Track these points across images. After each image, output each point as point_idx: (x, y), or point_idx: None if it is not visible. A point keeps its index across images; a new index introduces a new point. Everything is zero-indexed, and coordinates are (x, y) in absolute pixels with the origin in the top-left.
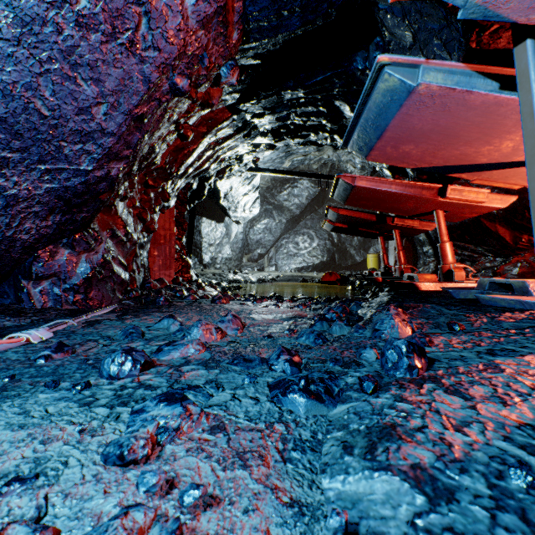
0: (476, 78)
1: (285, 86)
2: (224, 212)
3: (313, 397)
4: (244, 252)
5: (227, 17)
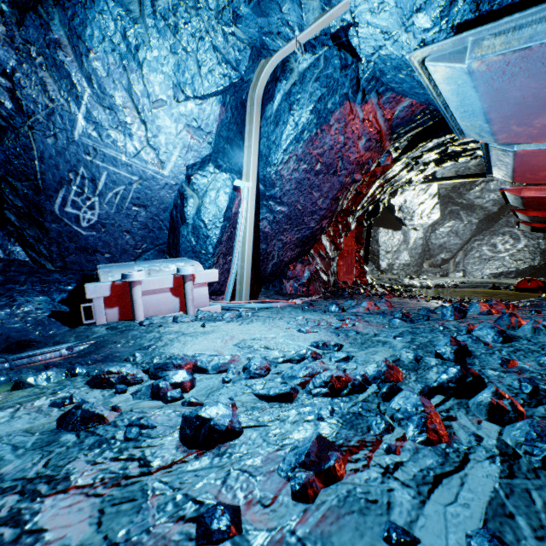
0: None
1: (436, 136)
2: (399, 222)
3: (402, 320)
4: (424, 257)
5: (381, 140)
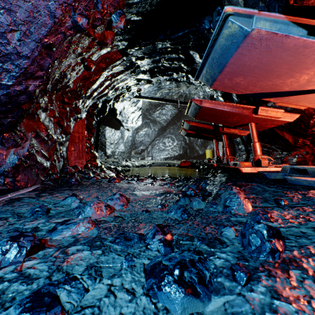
0: (291, 26)
1: (158, 38)
2: (119, 123)
3: (189, 291)
4: (132, 148)
5: None
